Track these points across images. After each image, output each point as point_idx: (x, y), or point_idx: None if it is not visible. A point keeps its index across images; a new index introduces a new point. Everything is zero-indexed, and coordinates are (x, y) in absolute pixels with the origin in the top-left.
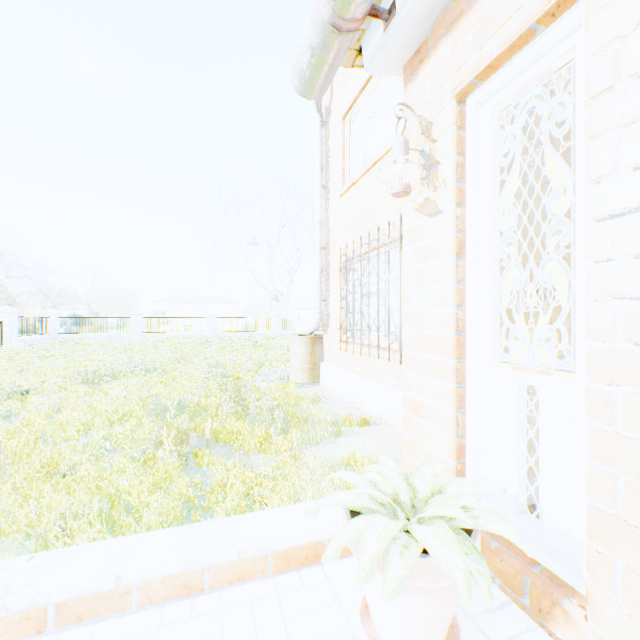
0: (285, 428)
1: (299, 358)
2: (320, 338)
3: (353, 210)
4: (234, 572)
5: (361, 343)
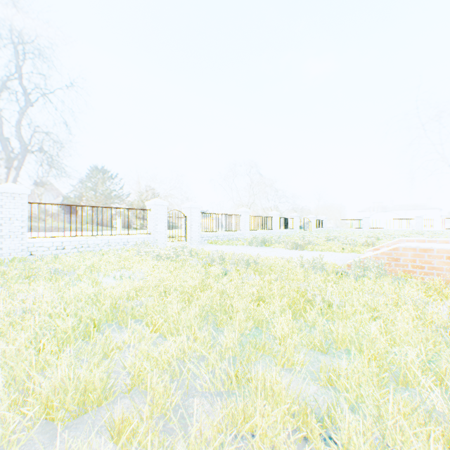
0: None
1: None
2: None
3: None
4: None
5: None
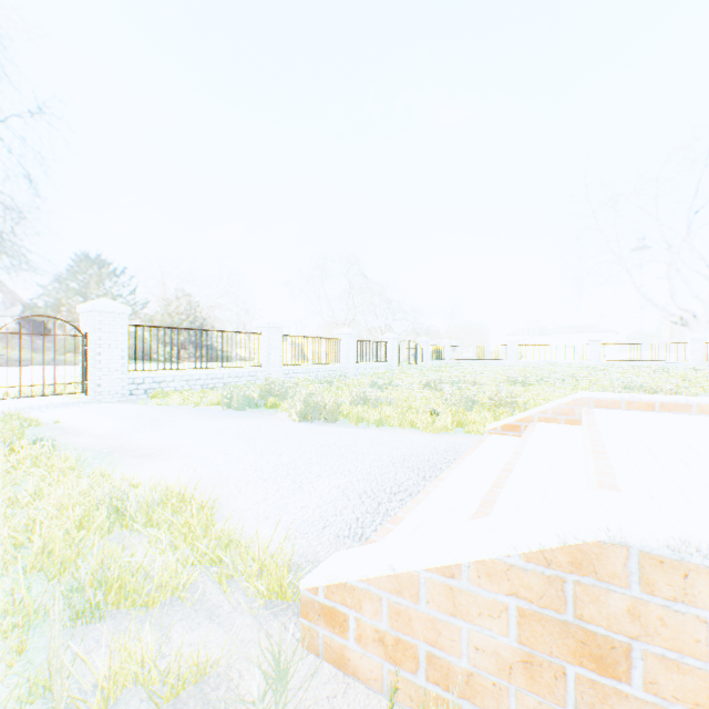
0: None
1: None
2: None
3: None
4: None
5: None
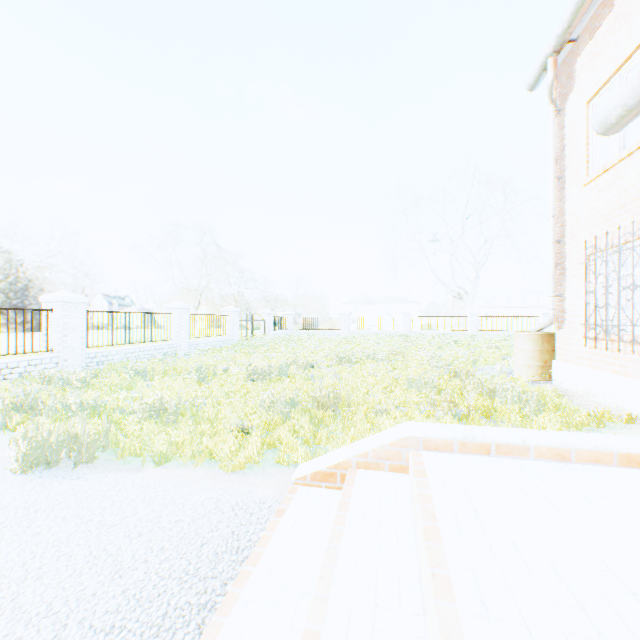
0: (539, 410)
1: (525, 355)
2: (550, 335)
3: (603, 198)
4: (590, 456)
5: (618, 339)
